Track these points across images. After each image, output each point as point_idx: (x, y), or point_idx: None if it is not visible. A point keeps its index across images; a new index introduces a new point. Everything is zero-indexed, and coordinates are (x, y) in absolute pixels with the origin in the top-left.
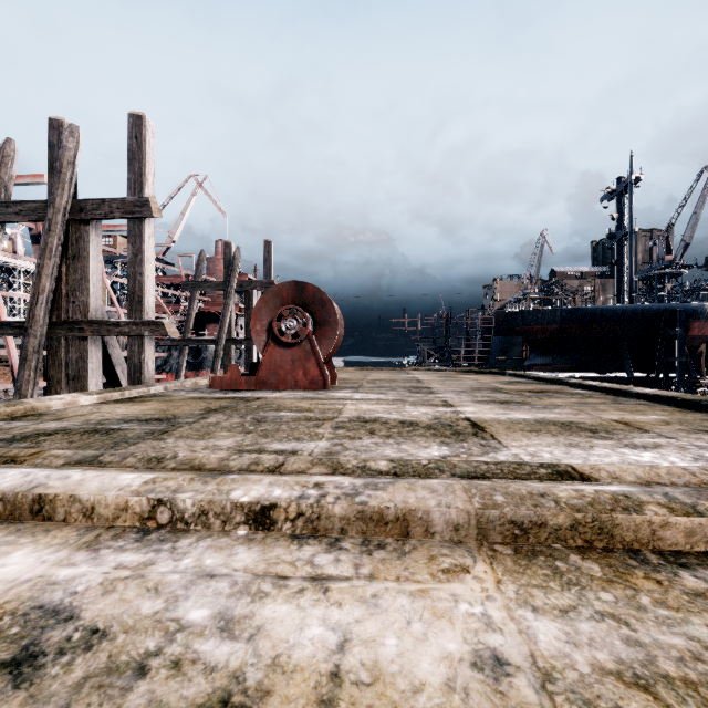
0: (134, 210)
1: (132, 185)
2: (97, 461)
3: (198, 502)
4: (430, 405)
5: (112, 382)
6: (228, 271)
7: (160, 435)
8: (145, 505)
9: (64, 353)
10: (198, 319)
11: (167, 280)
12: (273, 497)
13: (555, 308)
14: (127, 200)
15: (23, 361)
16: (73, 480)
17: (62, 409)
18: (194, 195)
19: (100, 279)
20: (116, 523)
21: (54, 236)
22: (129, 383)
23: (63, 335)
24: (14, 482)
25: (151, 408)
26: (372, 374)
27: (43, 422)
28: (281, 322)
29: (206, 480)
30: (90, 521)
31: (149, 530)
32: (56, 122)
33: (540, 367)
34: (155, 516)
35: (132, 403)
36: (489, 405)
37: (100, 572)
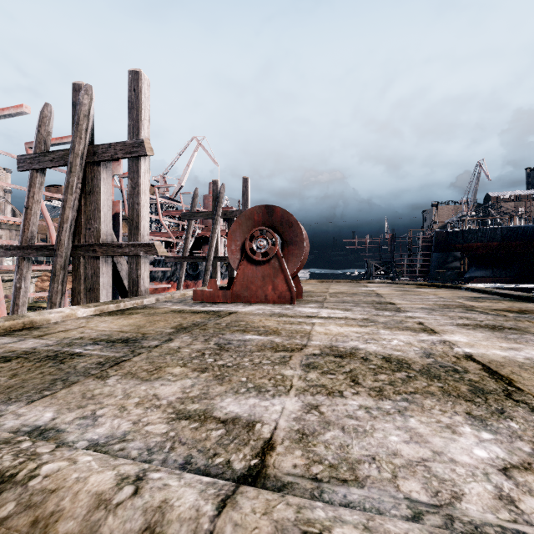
0: (132, 151)
1: (131, 130)
2: None
3: None
4: (407, 329)
5: (122, 292)
6: (215, 203)
7: (109, 368)
8: None
9: (83, 270)
10: (197, 241)
11: (176, 214)
12: None
13: (496, 227)
14: (127, 143)
15: (53, 276)
16: None
17: (58, 322)
18: (195, 151)
19: (110, 210)
20: None
21: (74, 176)
22: (129, 295)
23: (82, 255)
24: None
25: (130, 323)
26: (332, 286)
27: (26, 338)
28: (252, 242)
29: None
30: None
31: None
32: (78, 85)
33: (480, 279)
34: None
35: (120, 315)
36: (479, 332)
37: None
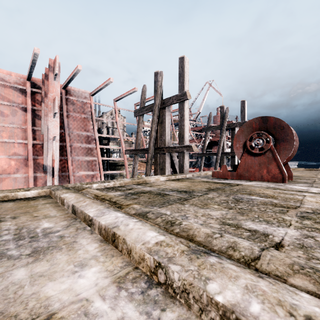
0: (180, 98)
1: (180, 88)
2: (145, 216)
3: (182, 279)
4: None
5: (174, 171)
6: (222, 120)
7: (183, 201)
8: (152, 262)
9: (158, 159)
10: (209, 144)
11: (197, 129)
12: (250, 313)
13: None
14: (178, 95)
15: (147, 162)
16: (128, 228)
17: (154, 182)
18: (207, 90)
19: (169, 130)
20: (139, 266)
21: (155, 115)
22: (179, 172)
23: (158, 153)
24: (110, 221)
25: (184, 185)
26: None
27: (146, 186)
28: (251, 141)
29: (191, 257)
30: (129, 257)
31: (152, 283)
32: (156, 73)
33: None
34: (157, 273)
35: (178, 181)
36: None
37: (109, 318)
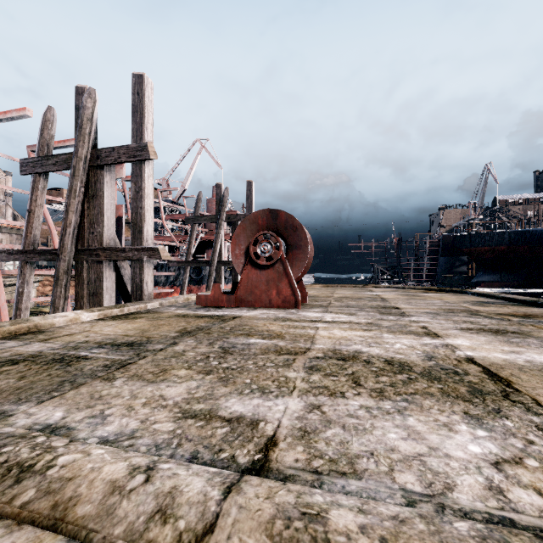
0: (136, 154)
1: (134, 133)
2: None
3: None
4: (411, 333)
5: (125, 297)
6: (219, 207)
7: (115, 371)
8: None
9: (86, 274)
10: (200, 246)
11: (179, 217)
12: None
13: (503, 230)
14: (131, 146)
15: (56, 280)
16: None
17: (63, 326)
18: (199, 154)
19: (113, 214)
20: None
21: (78, 179)
22: (133, 299)
23: (85, 260)
24: None
25: (134, 328)
26: (337, 291)
27: (31, 342)
28: (256, 246)
29: None
30: None
31: None
32: (81, 89)
33: (487, 284)
34: None
35: (124, 320)
36: (482, 336)
37: None
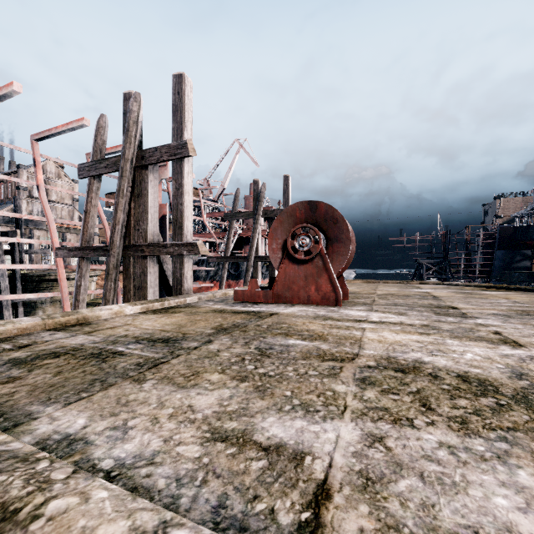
0: (176, 152)
1: (175, 132)
2: None
3: None
4: (482, 340)
5: (167, 291)
6: (256, 203)
7: (147, 370)
8: None
9: (133, 269)
10: (238, 242)
11: (219, 215)
12: None
13: None
14: (172, 145)
15: (107, 275)
16: None
17: (108, 319)
18: (237, 154)
19: (156, 211)
20: None
21: (125, 180)
22: (173, 293)
23: (131, 255)
24: None
25: (172, 322)
26: (379, 287)
27: (77, 334)
28: (294, 240)
29: None
30: None
31: None
32: (128, 94)
33: None
34: None
35: (164, 314)
36: None
37: None
